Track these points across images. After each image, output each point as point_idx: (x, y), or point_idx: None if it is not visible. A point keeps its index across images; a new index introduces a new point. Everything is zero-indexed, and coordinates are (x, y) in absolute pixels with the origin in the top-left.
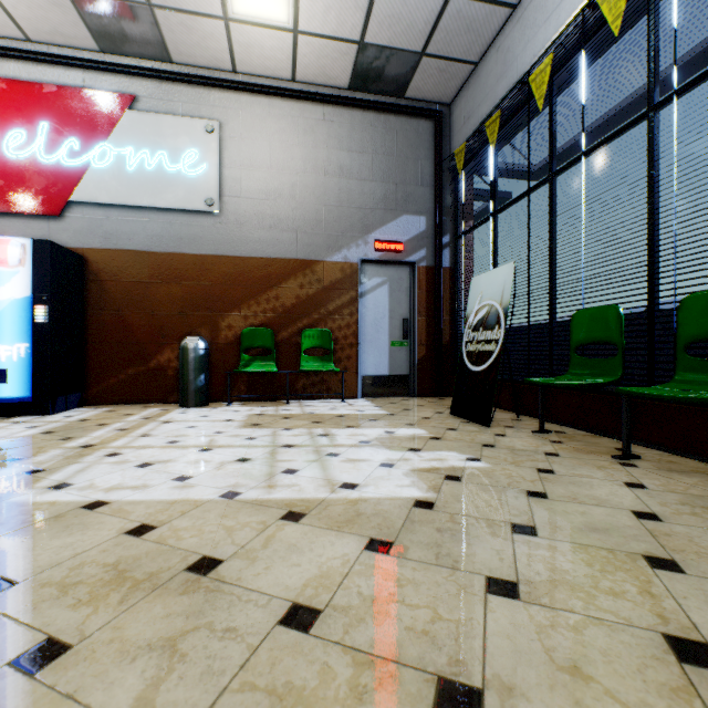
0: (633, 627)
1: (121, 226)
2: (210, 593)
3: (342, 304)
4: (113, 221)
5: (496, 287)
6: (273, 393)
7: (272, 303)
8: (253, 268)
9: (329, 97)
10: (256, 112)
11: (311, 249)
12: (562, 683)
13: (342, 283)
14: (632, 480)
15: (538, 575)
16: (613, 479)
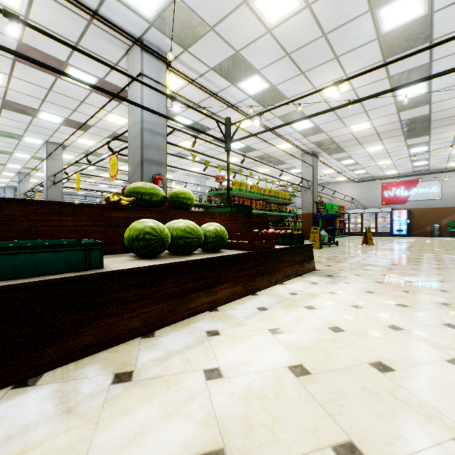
0: None
1: (417, 204)
2: None
3: None
4: (415, 203)
5: None
6: None
7: None
8: (450, 209)
9: None
10: (451, 176)
11: None
12: None
13: None
14: None
15: None
16: None
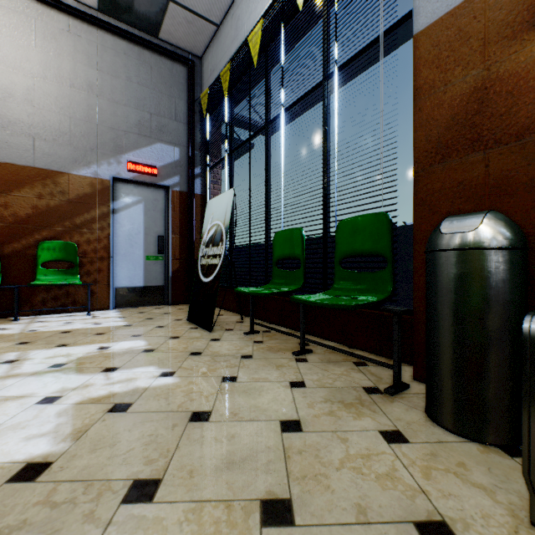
0: None
1: None
2: None
3: (91, 218)
4: None
5: (222, 209)
6: (1, 309)
7: None
8: None
9: (75, 11)
10: None
11: (53, 159)
12: None
13: (91, 198)
14: (297, 378)
15: None
16: (283, 379)
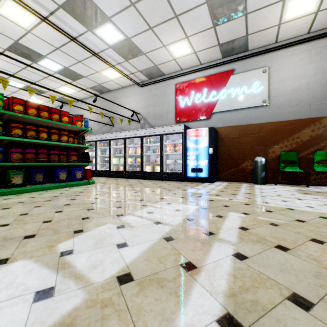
0: None
1: (228, 117)
2: None
3: None
4: (226, 116)
5: None
6: (295, 181)
7: (295, 140)
8: (285, 125)
9: None
10: (286, 56)
11: (318, 112)
12: None
13: None
14: None
15: None
16: None
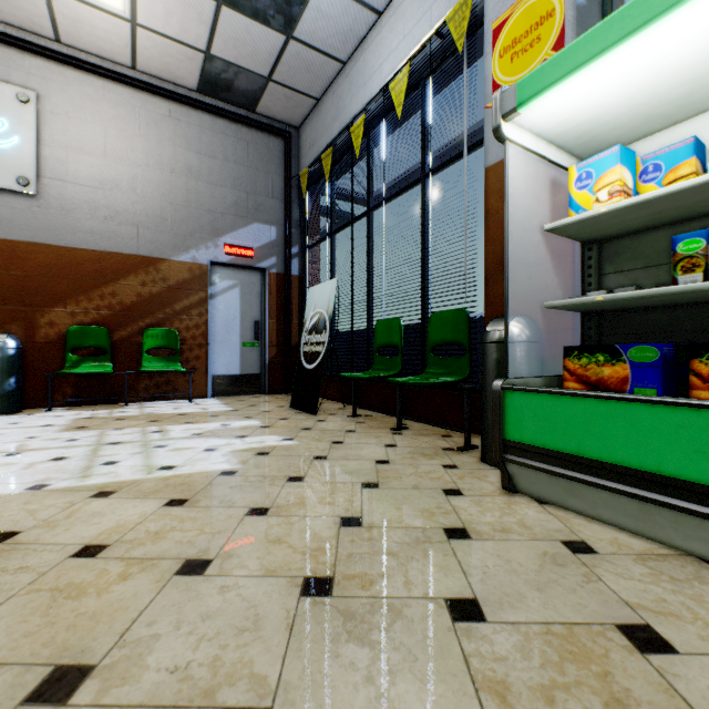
0: (327, 517)
1: None
2: (6, 552)
3: (190, 305)
4: None
5: (325, 297)
6: (109, 395)
7: (108, 300)
8: (84, 260)
9: (176, 95)
10: (87, 91)
11: (155, 246)
12: (266, 547)
13: (190, 284)
14: (391, 443)
15: (287, 502)
16: (380, 443)
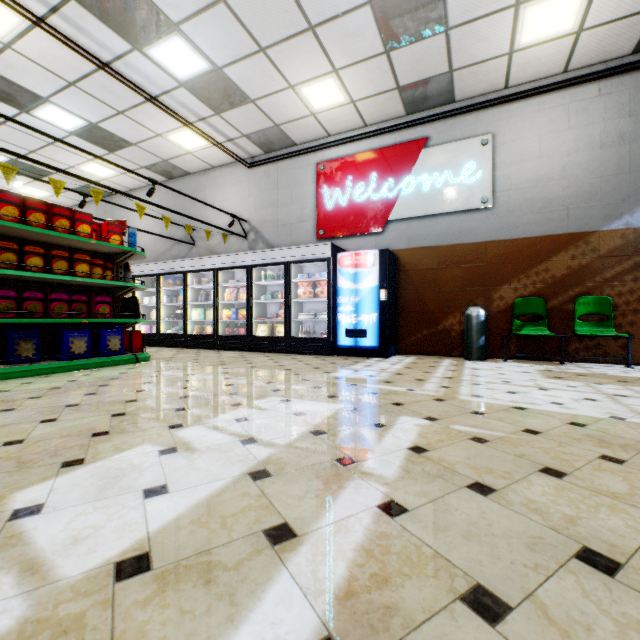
0: None
1: (418, 231)
2: None
3: (622, 271)
4: (413, 229)
5: None
6: (542, 354)
7: (541, 275)
8: (522, 247)
9: (605, 72)
10: (524, 114)
11: (583, 222)
12: None
13: (622, 250)
14: None
15: None
16: None
